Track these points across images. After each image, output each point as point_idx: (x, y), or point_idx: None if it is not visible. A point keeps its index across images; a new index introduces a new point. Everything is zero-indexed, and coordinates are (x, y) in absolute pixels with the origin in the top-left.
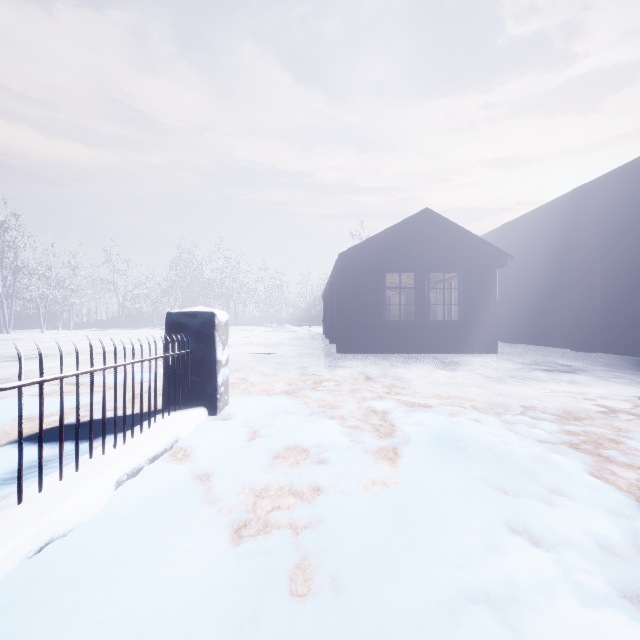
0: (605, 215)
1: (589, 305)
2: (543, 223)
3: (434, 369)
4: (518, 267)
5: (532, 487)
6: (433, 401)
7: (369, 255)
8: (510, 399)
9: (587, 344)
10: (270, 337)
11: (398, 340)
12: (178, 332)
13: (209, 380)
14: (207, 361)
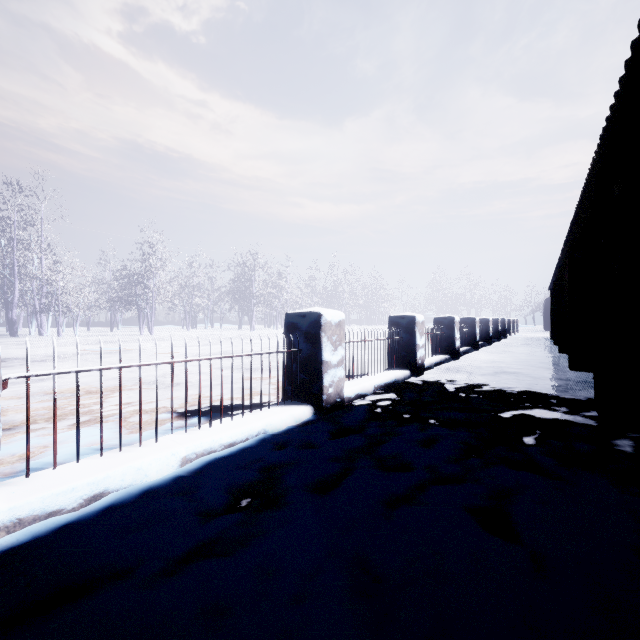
0: None
1: None
2: None
3: None
4: None
5: None
6: None
7: None
8: None
9: None
10: None
11: None
12: None
13: (517, 328)
14: (517, 326)
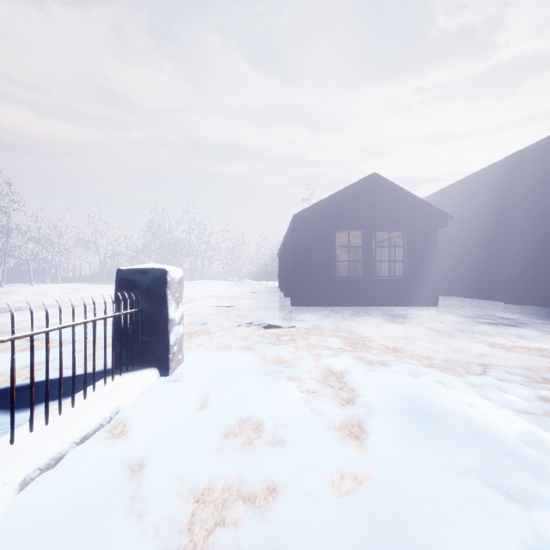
0: (537, 179)
1: (522, 262)
2: (477, 188)
3: (383, 322)
4: (454, 228)
5: (542, 489)
6: (390, 358)
7: (321, 216)
8: (467, 356)
9: (520, 298)
10: (231, 290)
11: (347, 294)
12: (128, 290)
13: (161, 340)
14: (158, 320)
